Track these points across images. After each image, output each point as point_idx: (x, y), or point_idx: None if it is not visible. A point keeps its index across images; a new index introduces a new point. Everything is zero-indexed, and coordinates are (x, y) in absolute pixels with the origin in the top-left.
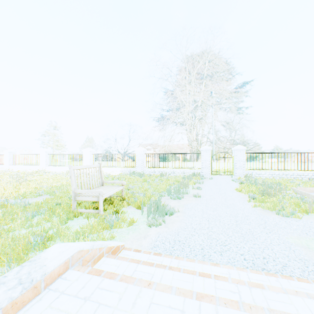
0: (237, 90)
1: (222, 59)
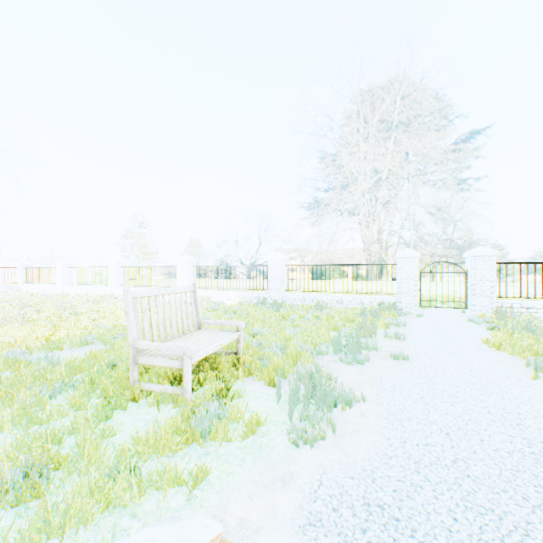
0: (462, 143)
1: (430, 87)
